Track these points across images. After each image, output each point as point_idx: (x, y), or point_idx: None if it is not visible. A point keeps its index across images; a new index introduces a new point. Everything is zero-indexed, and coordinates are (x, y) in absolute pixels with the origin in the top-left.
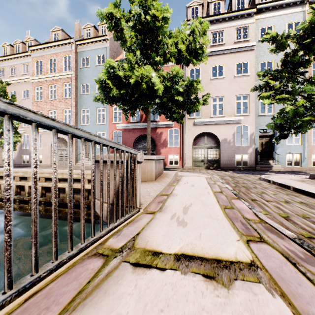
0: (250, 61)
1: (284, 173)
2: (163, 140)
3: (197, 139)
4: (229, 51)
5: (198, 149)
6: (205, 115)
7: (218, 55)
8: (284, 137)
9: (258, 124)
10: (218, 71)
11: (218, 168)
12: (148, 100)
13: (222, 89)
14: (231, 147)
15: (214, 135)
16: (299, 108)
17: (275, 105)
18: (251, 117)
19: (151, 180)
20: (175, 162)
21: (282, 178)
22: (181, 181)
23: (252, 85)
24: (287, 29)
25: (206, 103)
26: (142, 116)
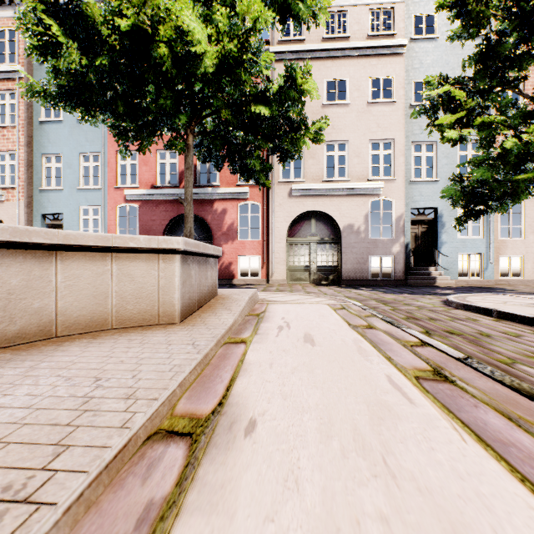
0: (396, 75)
1: (470, 291)
2: (227, 226)
3: (297, 224)
4: (358, 53)
5: (298, 246)
6: (312, 177)
7: (337, 58)
8: (477, 216)
9: (410, 199)
10: (337, 91)
11: (338, 282)
12: (180, 104)
13: (345, 126)
14: (362, 241)
15: (329, 217)
16: (533, 141)
17: (439, 162)
18: (399, 184)
19: (169, 322)
20: (253, 273)
21: (506, 304)
22: (269, 319)
23: (399, 123)
24: (459, 23)
25: (321, 137)
26: (183, 175)
